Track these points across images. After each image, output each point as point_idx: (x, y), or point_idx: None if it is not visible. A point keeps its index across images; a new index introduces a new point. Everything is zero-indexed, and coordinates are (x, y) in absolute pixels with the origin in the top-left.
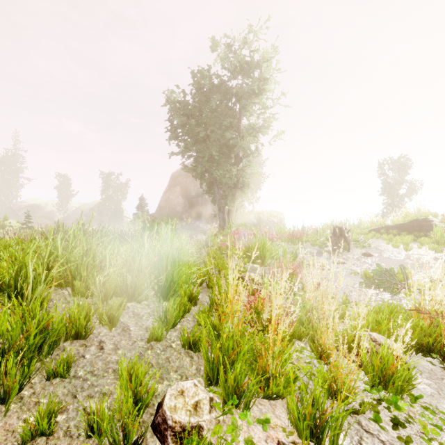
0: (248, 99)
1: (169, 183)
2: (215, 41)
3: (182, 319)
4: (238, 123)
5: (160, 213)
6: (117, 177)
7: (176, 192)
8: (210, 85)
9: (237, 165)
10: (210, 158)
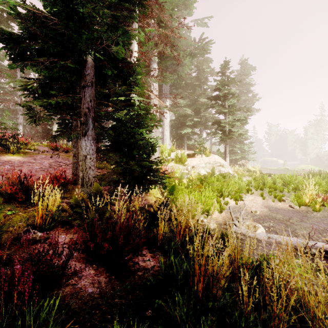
0: None
1: None
2: None
3: None
4: None
5: None
6: None
7: None
8: None
9: None
10: None
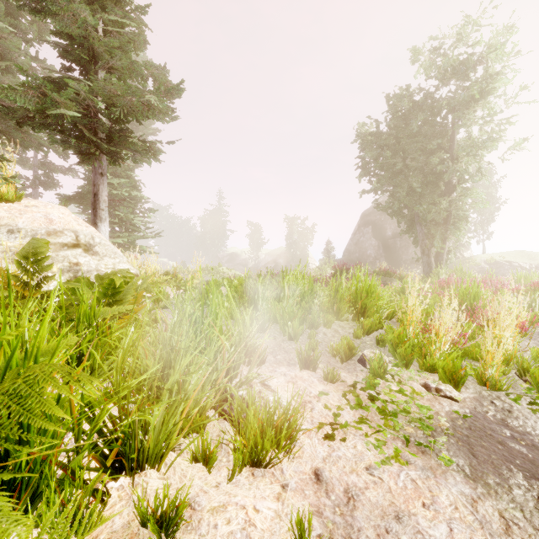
0: (464, 109)
1: (358, 223)
2: (417, 51)
3: (373, 334)
4: (450, 141)
5: (349, 258)
6: (302, 221)
7: (368, 233)
8: (409, 106)
9: (448, 194)
10: (410, 192)
